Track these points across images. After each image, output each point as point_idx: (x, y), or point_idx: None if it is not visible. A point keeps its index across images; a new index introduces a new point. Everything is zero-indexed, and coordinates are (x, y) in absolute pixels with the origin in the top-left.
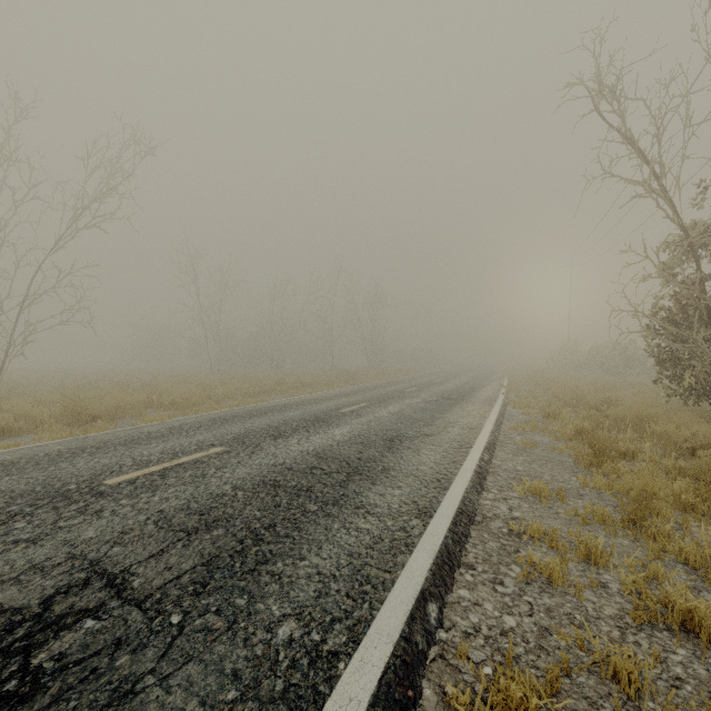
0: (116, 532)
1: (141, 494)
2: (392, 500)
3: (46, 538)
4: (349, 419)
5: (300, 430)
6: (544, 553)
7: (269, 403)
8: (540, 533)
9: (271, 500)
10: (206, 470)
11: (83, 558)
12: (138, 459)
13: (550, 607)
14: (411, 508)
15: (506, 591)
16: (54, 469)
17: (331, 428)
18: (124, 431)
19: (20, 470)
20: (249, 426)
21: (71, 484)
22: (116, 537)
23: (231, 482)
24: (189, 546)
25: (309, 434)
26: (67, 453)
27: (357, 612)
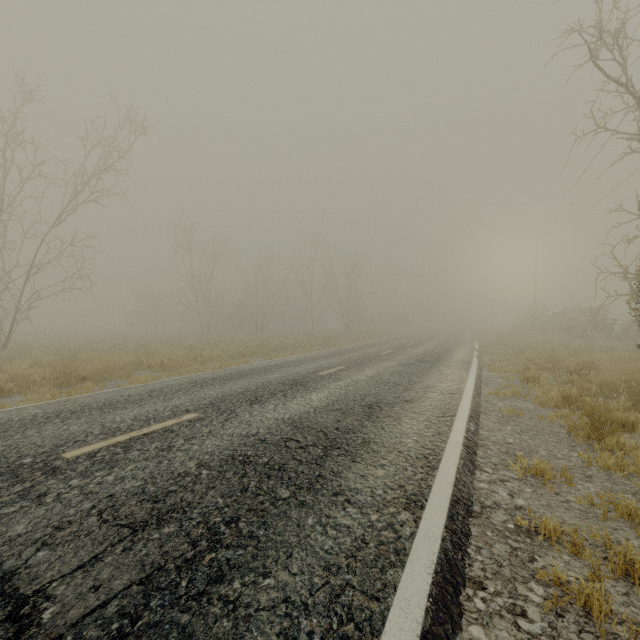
0: (50, 527)
1: (96, 472)
2: (375, 483)
3: None
4: (327, 383)
5: (277, 394)
6: (568, 563)
7: (250, 365)
8: (557, 534)
9: (238, 482)
10: (173, 441)
11: None
12: (107, 426)
13: None
14: (398, 495)
15: (532, 629)
16: (19, 437)
17: (309, 392)
18: (107, 393)
19: None
20: (227, 389)
21: (27, 457)
22: (47, 534)
23: (197, 457)
24: (130, 550)
25: (286, 400)
26: (40, 418)
27: None
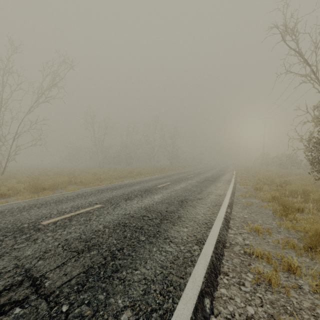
0: (41, 252)
1: (58, 230)
2: (183, 234)
3: (6, 255)
4: (161, 190)
5: (138, 196)
6: (264, 266)
7: (124, 182)
8: (261, 254)
9: (122, 234)
10: (91, 217)
11: (22, 267)
12: (60, 210)
13: (272, 300)
14: (193, 239)
15: (246, 290)
16: (19, 215)
17: (153, 195)
18: (56, 196)
19: (3, 216)
20: (114, 193)
21: (25, 224)
22: (41, 254)
23: (103, 224)
24: (78, 260)
25: (142, 198)
26: (27, 207)
27: (165, 305)
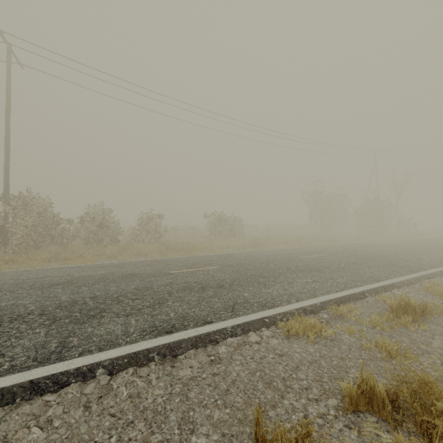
0: None
1: None
2: None
3: None
4: None
5: None
6: None
7: None
8: None
9: None
10: None
11: None
12: None
13: None
14: None
15: None
16: None
17: None
18: None
19: None
20: None
21: None
22: None
23: None
24: None
25: None
26: None
27: None
